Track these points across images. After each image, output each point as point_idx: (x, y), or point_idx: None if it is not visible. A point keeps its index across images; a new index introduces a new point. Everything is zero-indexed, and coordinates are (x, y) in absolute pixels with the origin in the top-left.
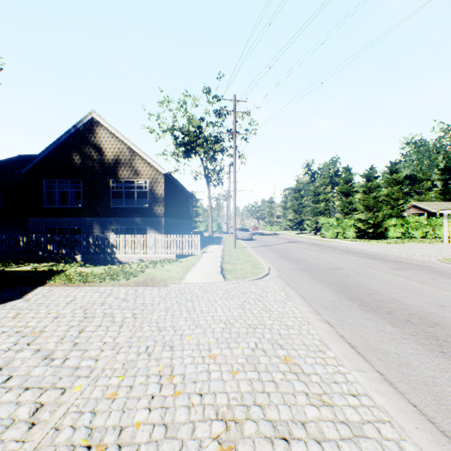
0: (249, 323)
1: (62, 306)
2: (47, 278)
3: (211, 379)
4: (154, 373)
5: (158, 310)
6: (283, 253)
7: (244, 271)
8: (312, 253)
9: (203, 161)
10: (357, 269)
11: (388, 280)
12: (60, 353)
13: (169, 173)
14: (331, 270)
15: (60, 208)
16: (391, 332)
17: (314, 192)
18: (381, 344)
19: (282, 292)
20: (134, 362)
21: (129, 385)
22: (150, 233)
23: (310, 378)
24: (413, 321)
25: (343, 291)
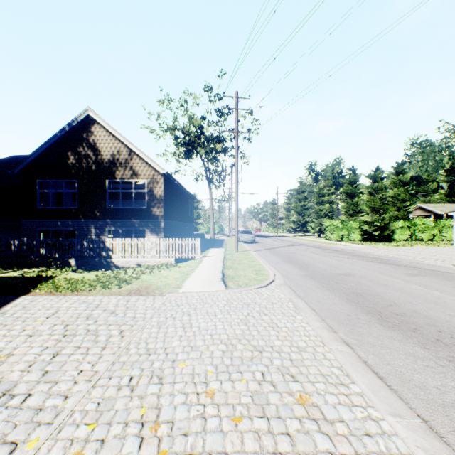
0: (254, 345)
1: (41, 320)
2: (32, 286)
3: (207, 430)
4: (135, 420)
5: (149, 326)
6: (288, 257)
7: (247, 278)
8: (318, 257)
9: (204, 161)
10: (369, 275)
11: (405, 288)
12: (24, 387)
13: (168, 173)
14: (341, 276)
15: (55, 209)
16: (423, 357)
17: (318, 193)
18: (415, 374)
19: (290, 303)
20: (111, 401)
21: (100, 438)
22: (148, 236)
23: (335, 429)
24: (445, 341)
25: (357, 302)
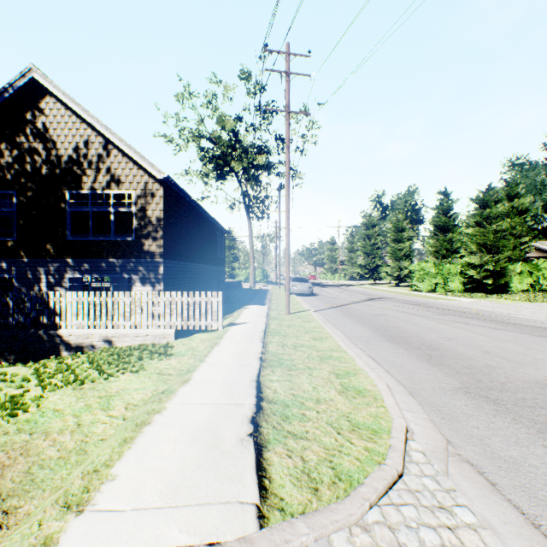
0: None
1: None
2: None
3: None
4: None
5: None
6: (379, 325)
7: (328, 417)
8: (434, 325)
9: (241, 182)
10: None
11: None
12: None
13: (171, 178)
14: None
15: None
16: None
17: (396, 226)
18: None
19: None
20: None
21: None
22: (137, 287)
23: None
24: None
25: None
